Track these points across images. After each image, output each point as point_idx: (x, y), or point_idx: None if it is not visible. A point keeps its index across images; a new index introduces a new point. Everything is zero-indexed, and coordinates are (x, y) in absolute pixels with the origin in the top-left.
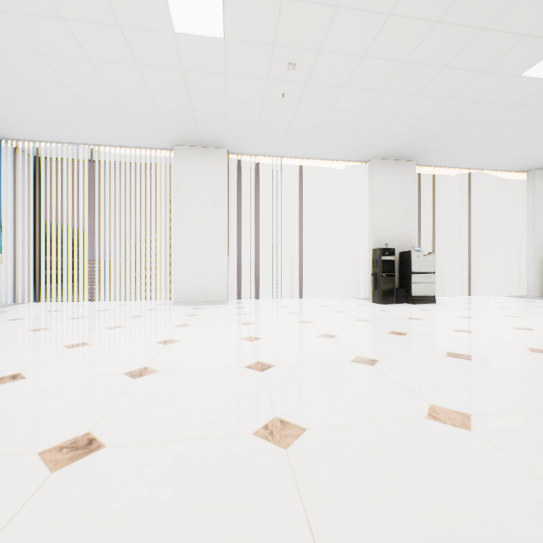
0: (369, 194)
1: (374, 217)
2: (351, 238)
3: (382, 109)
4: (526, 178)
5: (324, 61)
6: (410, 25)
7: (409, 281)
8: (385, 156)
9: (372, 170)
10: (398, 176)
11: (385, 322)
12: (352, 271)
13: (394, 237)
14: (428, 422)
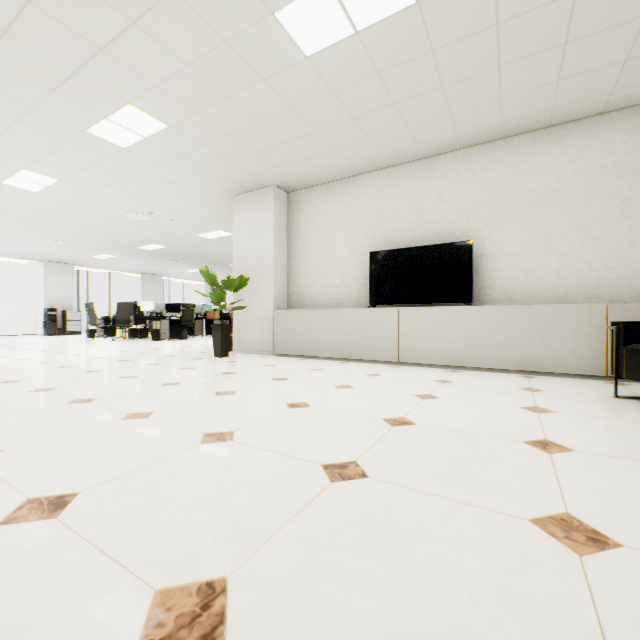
0: (45, 279)
1: (47, 292)
2: (36, 300)
3: (39, 253)
4: (142, 277)
5: (3, 244)
6: (37, 246)
7: (67, 324)
8: (54, 261)
9: (46, 267)
10: (63, 271)
11: (35, 338)
12: (36, 319)
13: (61, 302)
14: (16, 342)
